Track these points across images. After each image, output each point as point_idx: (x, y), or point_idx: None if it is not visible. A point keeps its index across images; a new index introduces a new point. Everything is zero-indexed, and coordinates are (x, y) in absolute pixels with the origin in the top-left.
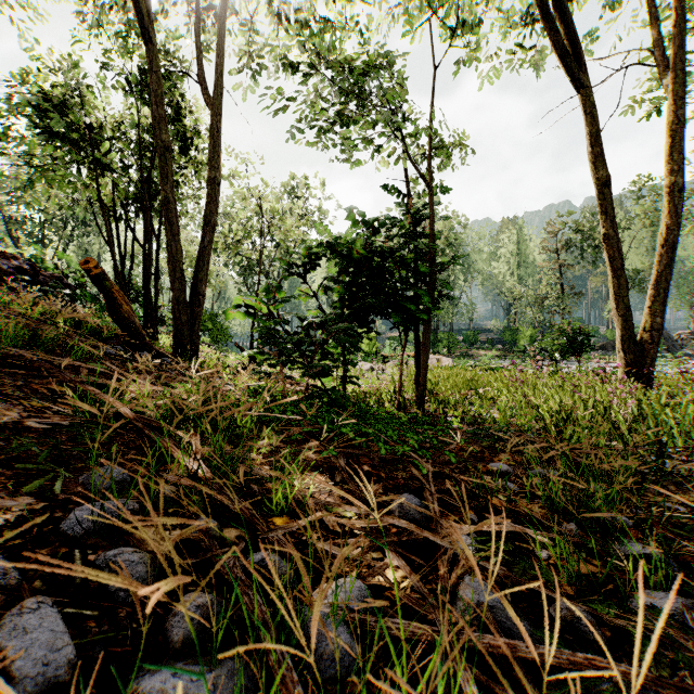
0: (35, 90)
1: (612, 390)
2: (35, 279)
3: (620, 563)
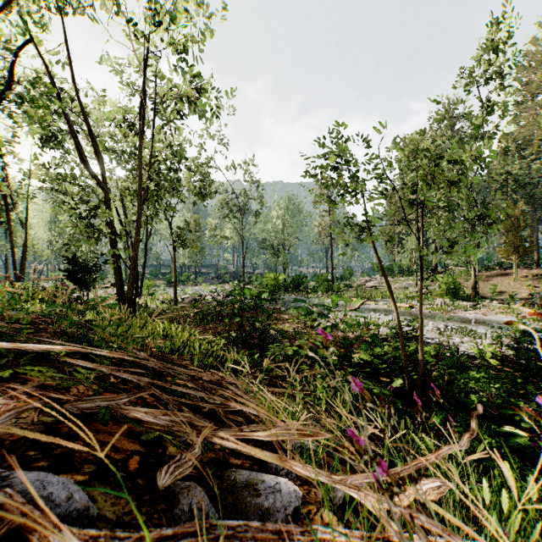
0: None
1: None
2: None
3: None
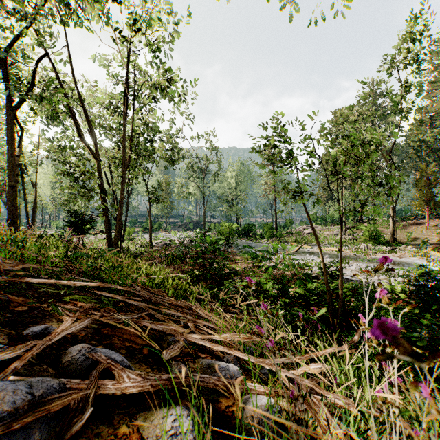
0: None
1: None
2: None
3: None
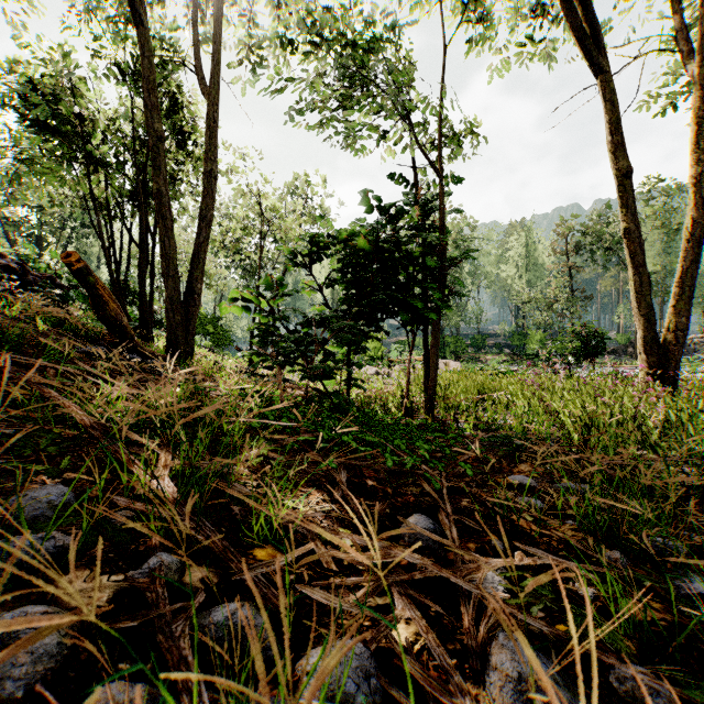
0: (23, 79)
1: (638, 394)
2: (24, 278)
3: (697, 613)
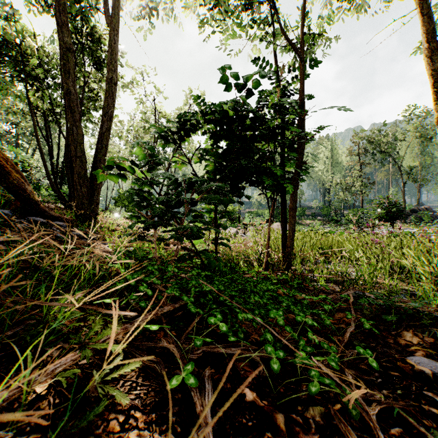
0: None
1: None
2: None
3: None
